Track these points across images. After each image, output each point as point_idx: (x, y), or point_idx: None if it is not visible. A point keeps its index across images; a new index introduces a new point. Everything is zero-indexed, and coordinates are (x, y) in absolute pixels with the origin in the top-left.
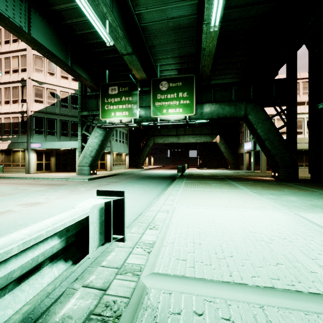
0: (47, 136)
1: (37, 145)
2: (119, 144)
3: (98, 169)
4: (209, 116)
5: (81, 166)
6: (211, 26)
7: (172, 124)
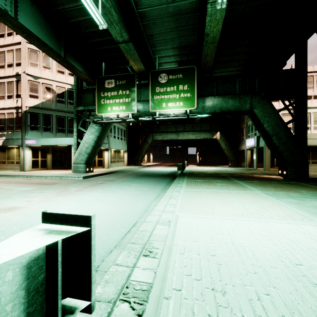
0: (42, 132)
1: (32, 141)
2: (117, 141)
3: (95, 166)
4: (212, 110)
5: (77, 163)
6: (218, 2)
7: (172, 118)
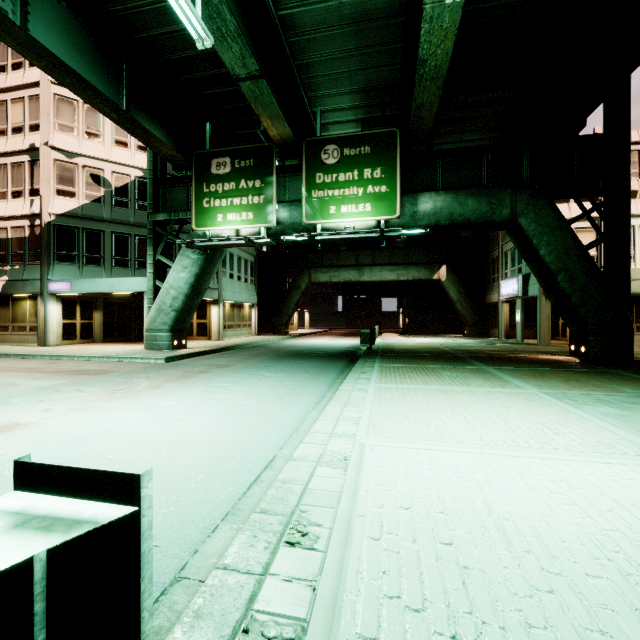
0: (84, 267)
1: (62, 285)
2: (237, 284)
3: (192, 336)
4: (431, 220)
5: (153, 330)
6: None
7: (350, 238)
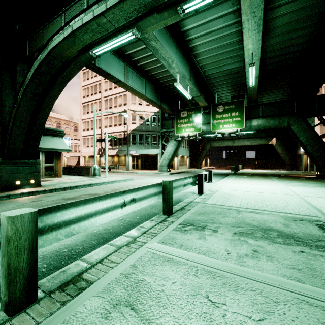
0: (138, 146)
1: (133, 152)
2: (182, 149)
3: None
4: (257, 128)
5: (162, 165)
6: (250, 85)
7: (227, 136)
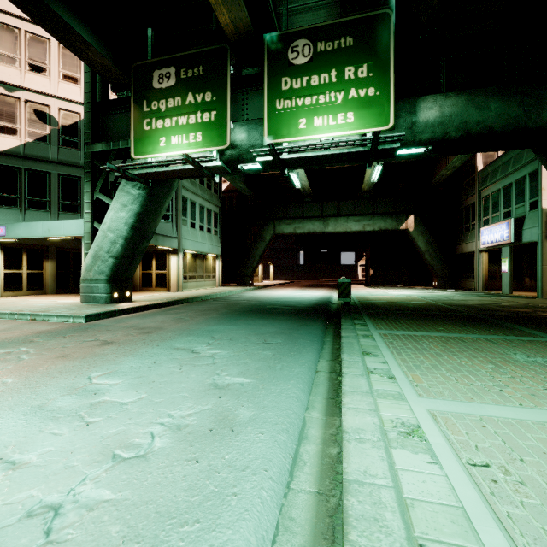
0: (26, 211)
1: None
2: (199, 234)
3: (151, 287)
4: (436, 132)
5: (89, 280)
6: None
7: (327, 156)
